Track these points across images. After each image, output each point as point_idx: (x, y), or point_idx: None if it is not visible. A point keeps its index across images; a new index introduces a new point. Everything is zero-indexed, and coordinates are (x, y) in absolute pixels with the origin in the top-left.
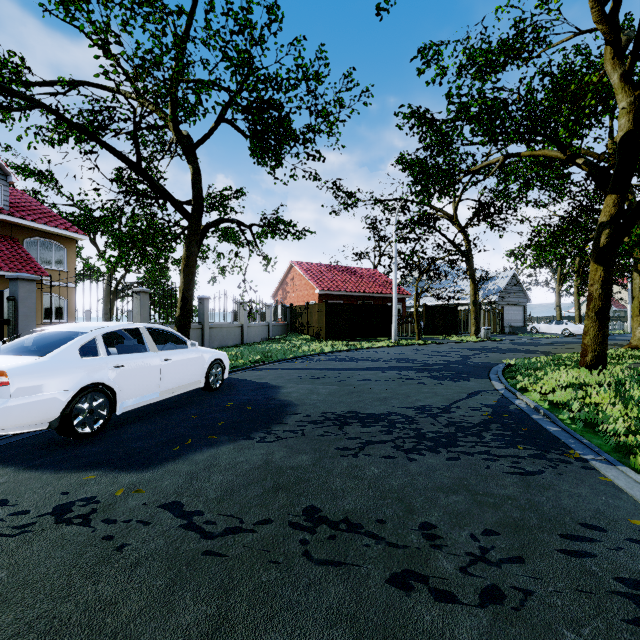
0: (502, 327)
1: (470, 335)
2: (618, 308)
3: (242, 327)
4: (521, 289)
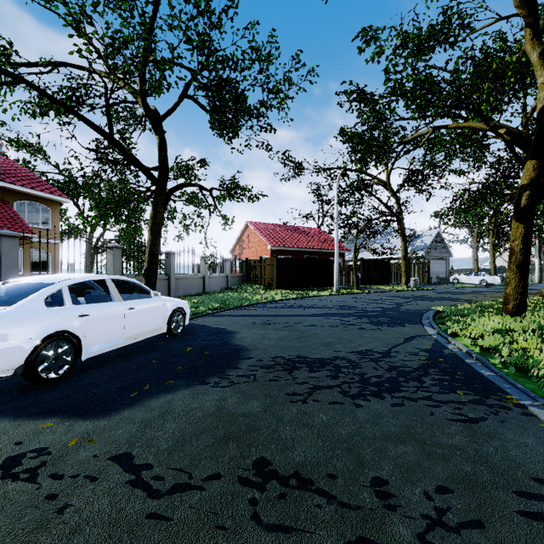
0: (428, 278)
1: (401, 285)
2: None
3: (204, 278)
4: (444, 245)
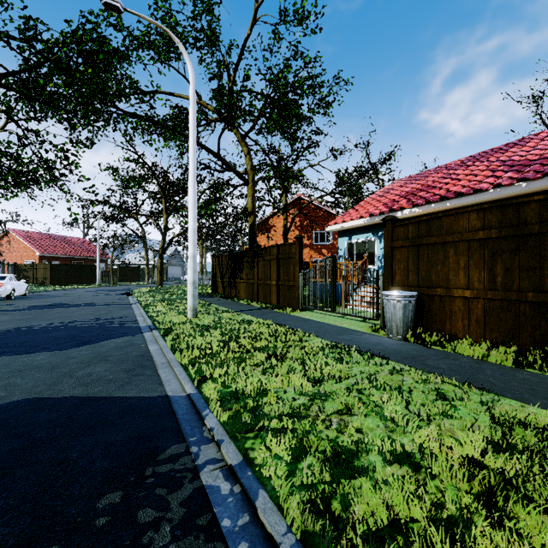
0: (167, 277)
1: (145, 282)
2: None
3: None
4: (181, 257)
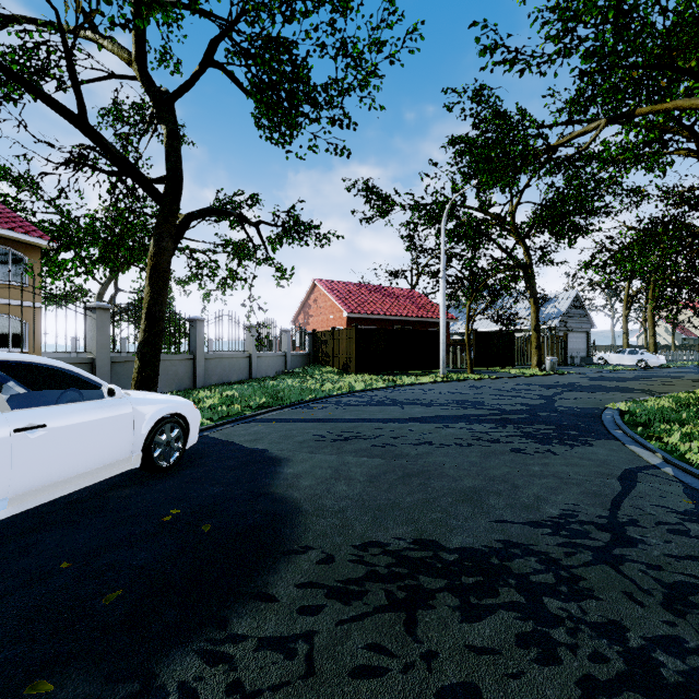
0: (565, 357)
1: (531, 367)
2: (687, 336)
3: (250, 357)
4: (584, 313)
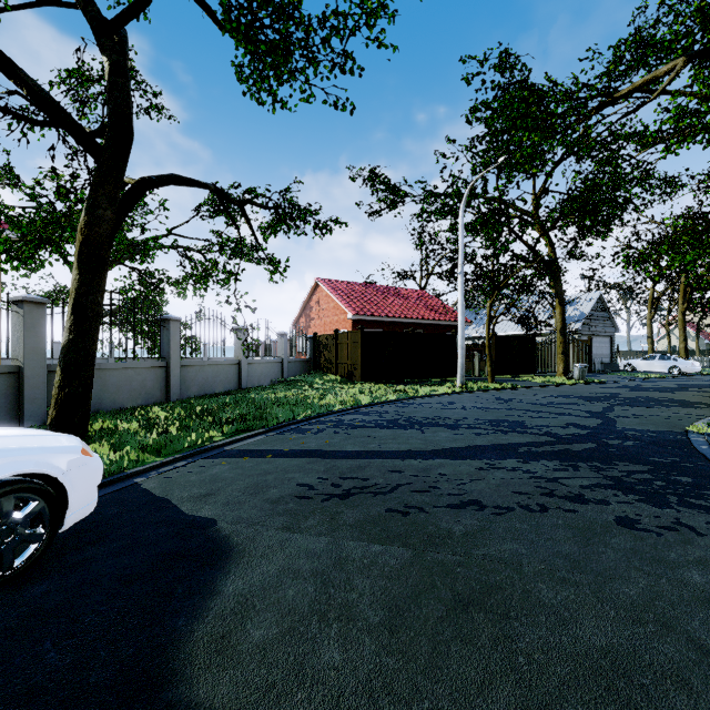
0: (589, 364)
1: (556, 375)
2: None
3: (239, 364)
4: (608, 315)
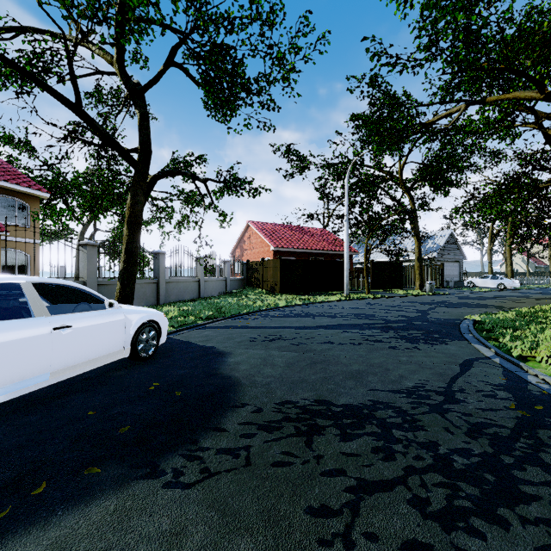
0: (442, 281)
1: (415, 289)
2: (539, 265)
3: (199, 282)
4: (457, 247)
